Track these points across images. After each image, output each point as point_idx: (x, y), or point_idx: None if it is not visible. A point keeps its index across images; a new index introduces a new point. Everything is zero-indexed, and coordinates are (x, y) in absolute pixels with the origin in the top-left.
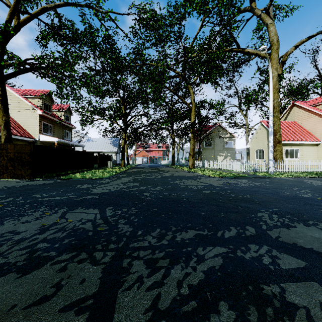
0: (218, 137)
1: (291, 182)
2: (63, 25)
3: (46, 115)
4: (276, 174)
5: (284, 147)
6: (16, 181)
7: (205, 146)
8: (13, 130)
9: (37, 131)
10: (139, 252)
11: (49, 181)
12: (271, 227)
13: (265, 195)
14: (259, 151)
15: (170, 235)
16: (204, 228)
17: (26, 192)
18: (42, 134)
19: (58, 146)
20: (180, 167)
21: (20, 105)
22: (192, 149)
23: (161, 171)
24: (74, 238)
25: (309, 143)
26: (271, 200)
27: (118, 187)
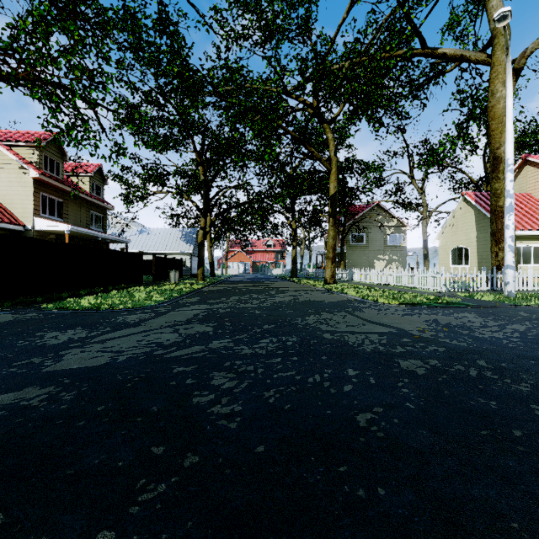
0: (375, 226)
1: None
2: None
3: (47, 180)
4: (523, 299)
5: None
6: None
7: (351, 243)
8: None
9: (30, 211)
10: None
11: None
12: None
13: None
14: (458, 250)
15: None
16: None
17: None
18: (39, 217)
19: (55, 238)
20: (308, 280)
21: None
22: (331, 247)
23: (271, 290)
24: None
25: None
26: None
27: (152, 343)
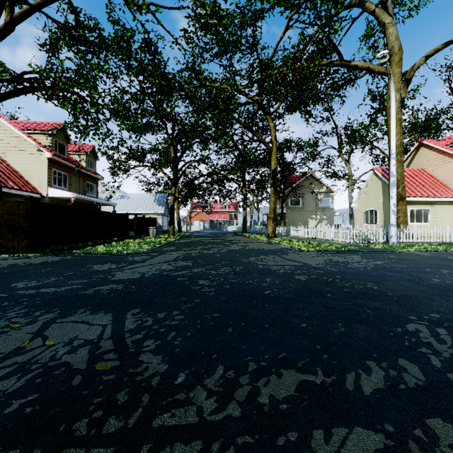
0: (309, 192)
1: (430, 260)
2: (80, 23)
3: (57, 159)
4: (401, 247)
5: (407, 206)
6: (3, 259)
7: (290, 205)
8: (8, 181)
9: (45, 183)
10: (172, 451)
11: (52, 259)
12: (449, 361)
13: (401, 284)
14: (370, 212)
15: (245, 385)
16: (313, 364)
17: (5, 279)
18: (51, 187)
19: (73, 205)
20: (255, 235)
21: (19, 144)
22: (272, 209)
23: (227, 242)
24: (36, 397)
25: (445, 200)
26: (417, 295)
27: (159, 269)
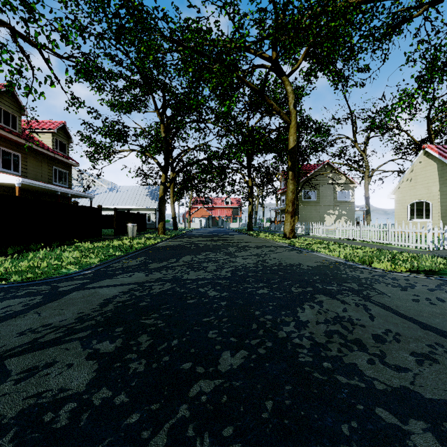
0: (325, 183)
1: None
2: None
3: None
4: None
5: None
6: None
7: (303, 199)
8: None
9: None
10: None
11: None
12: None
13: None
14: (417, 204)
15: None
16: None
17: None
18: None
19: None
20: (266, 234)
21: None
22: (291, 201)
23: (231, 246)
24: None
25: None
26: None
27: None
